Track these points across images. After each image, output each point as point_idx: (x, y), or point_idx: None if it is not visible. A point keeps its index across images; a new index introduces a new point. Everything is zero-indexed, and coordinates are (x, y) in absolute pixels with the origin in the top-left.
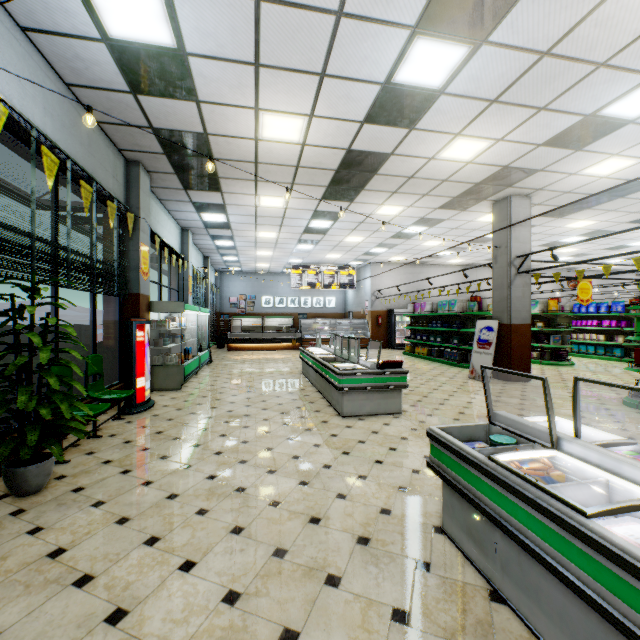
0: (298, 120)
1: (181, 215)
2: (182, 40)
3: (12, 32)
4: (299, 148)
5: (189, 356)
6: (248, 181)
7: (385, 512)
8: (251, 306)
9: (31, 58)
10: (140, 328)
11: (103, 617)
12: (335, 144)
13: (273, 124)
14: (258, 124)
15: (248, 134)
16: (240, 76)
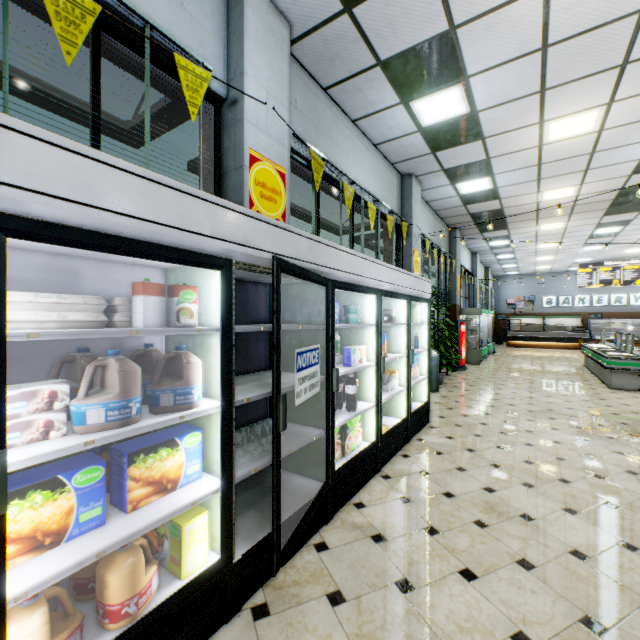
0: (570, 188)
1: (473, 246)
2: (496, 185)
3: (424, 206)
4: (573, 198)
5: (481, 345)
6: (530, 220)
7: (614, 414)
8: (529, 306)
9: (427, 211)
10: (461, 324)
11: (487, 405)
12: (607, 189)
13: (550, 194)
14: (539, 197)
15: (531, 202)
16: (527, 185)
